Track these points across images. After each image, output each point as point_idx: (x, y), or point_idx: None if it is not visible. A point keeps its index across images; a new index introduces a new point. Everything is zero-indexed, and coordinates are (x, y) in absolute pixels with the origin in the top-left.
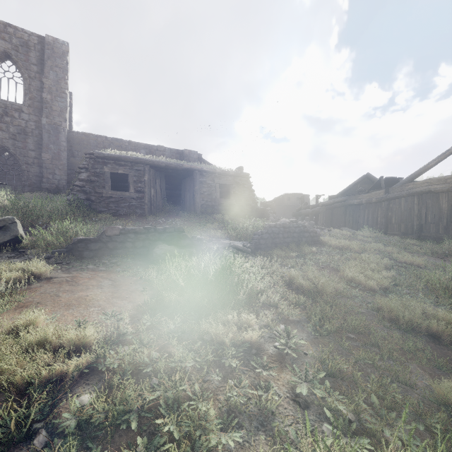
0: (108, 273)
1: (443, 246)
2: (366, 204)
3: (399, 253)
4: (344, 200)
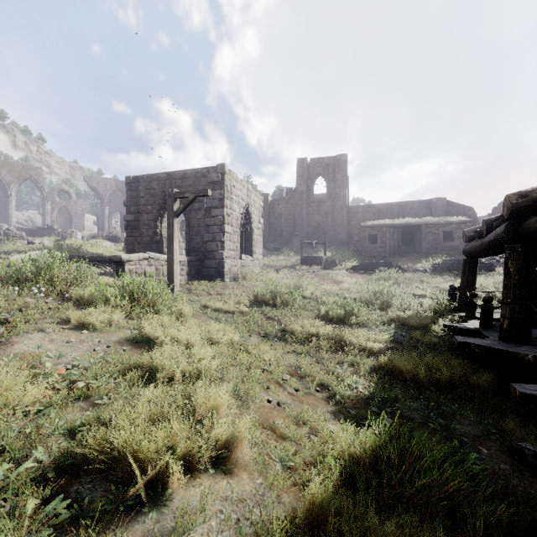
0: (361, 275)
1: None
2: None
3: None
4: None
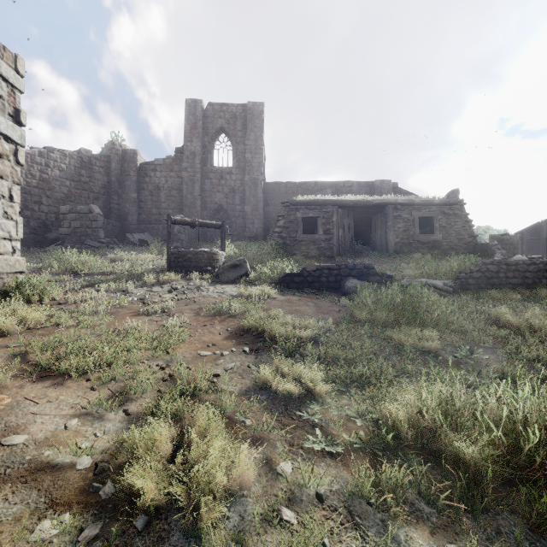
0: (310, 299)
1: None
2: None
3: None
4: None
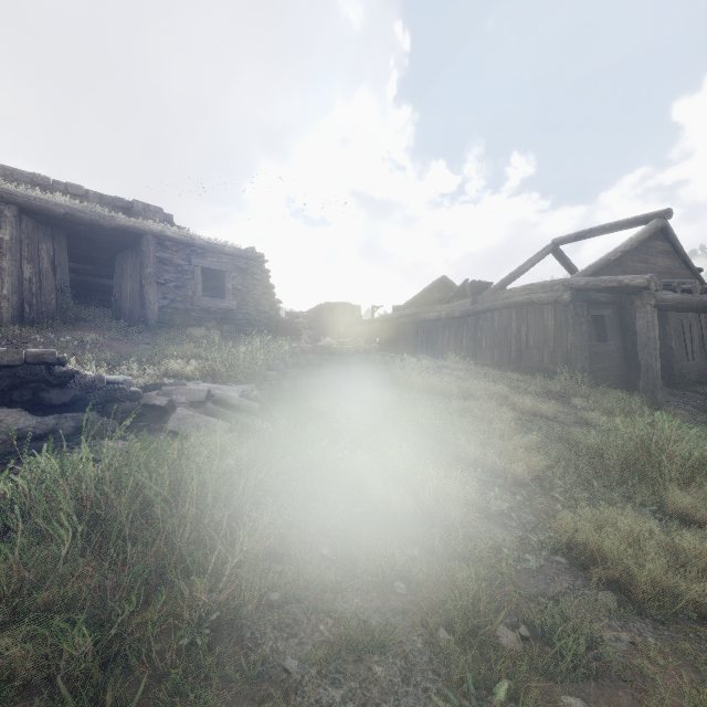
0: None
1: (557, 382)
2: (446, 320)
3: (509, 395)
4: (415, 314)
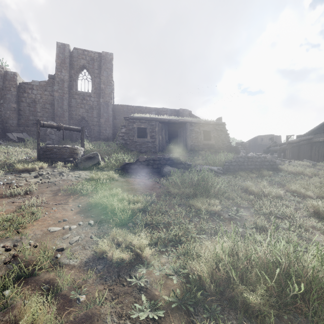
0: (141, 180)
1: None
2: None
3: None
4: (310, 139)
